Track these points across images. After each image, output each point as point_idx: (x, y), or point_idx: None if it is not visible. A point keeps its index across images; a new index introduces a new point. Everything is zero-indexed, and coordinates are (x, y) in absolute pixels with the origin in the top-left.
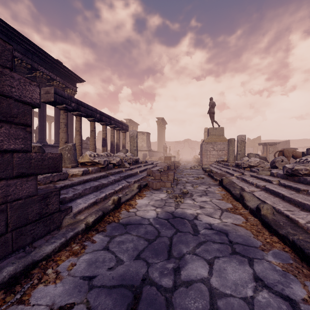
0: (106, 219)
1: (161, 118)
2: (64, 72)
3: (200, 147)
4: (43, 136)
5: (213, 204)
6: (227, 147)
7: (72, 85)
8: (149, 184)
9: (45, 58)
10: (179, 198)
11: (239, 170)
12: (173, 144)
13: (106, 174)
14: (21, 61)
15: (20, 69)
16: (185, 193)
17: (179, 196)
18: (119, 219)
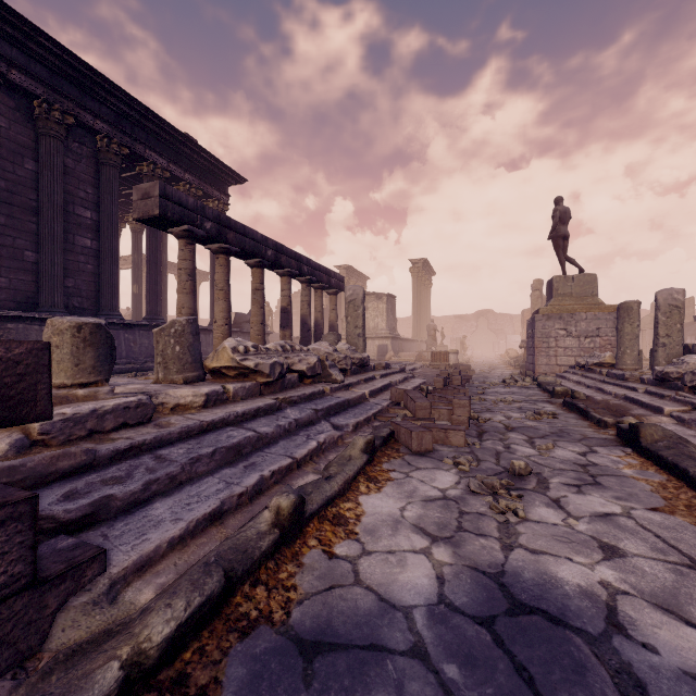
0: (240, 604)
1: (420, 262)
2: (200, 163)
3: (528, 328)
4: (156, 306)
5: (646, 532)
6: (617, 325)
7: (218, 190)
8: (398, 435)
9: (160, 132)
10: (507, 499)
11: (677, 394)
12: (450, 322)
13: (276, 403)
14: (109, 140)
15: (106, 160)
16: (518, 475)
17: (503, 487)
18: (292, 600)
